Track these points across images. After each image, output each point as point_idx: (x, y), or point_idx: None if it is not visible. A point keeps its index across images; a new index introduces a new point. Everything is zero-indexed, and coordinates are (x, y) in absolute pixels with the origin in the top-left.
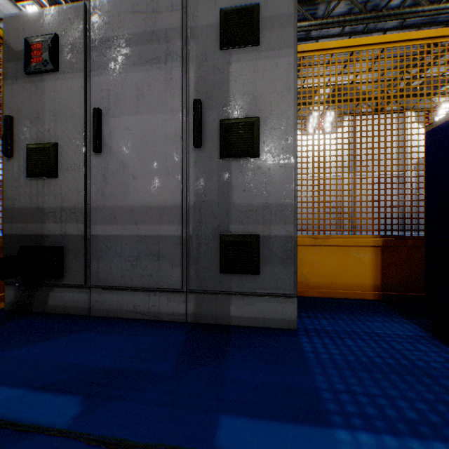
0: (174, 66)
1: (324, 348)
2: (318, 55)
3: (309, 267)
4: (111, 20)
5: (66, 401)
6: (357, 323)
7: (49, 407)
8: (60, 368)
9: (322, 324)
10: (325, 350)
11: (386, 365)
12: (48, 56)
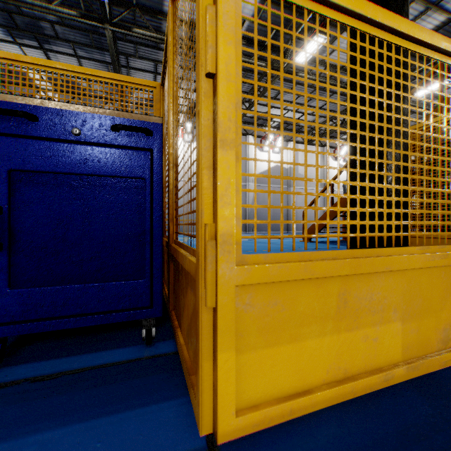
0: None
1: None
2: (15, 64)
3: None
4: None
5: None
6: None
7: None
8: None
9: None
10: None
11: None
12: None
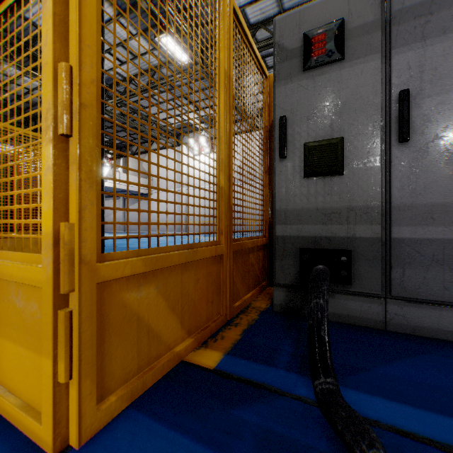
0: None
1: None
2: None
3: None
4: None
5: None
6: None
7: None
8: None
9: None
10: None
11: None
12: (334, 45)
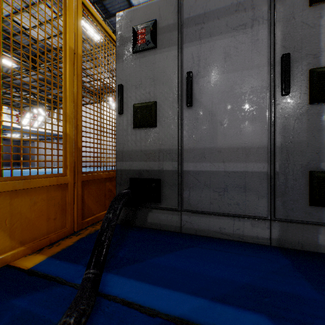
0: (260, 28)
1: None
2: None
3: None
4: (200, 1)
5: (256, 319)
6: None
7: (247, 323)
8: (211, 281)
9: None
10: None
11: None
12: (150, 37)
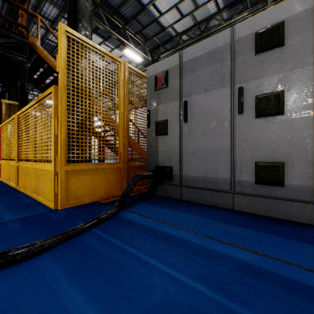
0: None
1: None
2: None
3: None
4: None
5: None
6: None
7: None
8: None
9: None
10: None
11: None
12: None
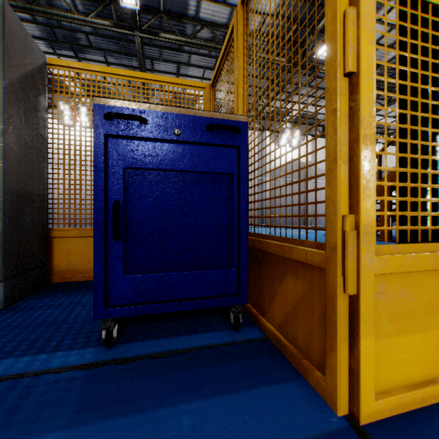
0: None
1: (4, 319)
2: (86, 73)
3: (77, 256)
4: None
5: None
6: (78, 297)
7: None
8: None
9: (41, 302)
10: (2, 321)
11: (40, 322)
12: None
